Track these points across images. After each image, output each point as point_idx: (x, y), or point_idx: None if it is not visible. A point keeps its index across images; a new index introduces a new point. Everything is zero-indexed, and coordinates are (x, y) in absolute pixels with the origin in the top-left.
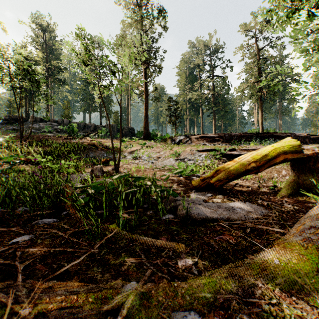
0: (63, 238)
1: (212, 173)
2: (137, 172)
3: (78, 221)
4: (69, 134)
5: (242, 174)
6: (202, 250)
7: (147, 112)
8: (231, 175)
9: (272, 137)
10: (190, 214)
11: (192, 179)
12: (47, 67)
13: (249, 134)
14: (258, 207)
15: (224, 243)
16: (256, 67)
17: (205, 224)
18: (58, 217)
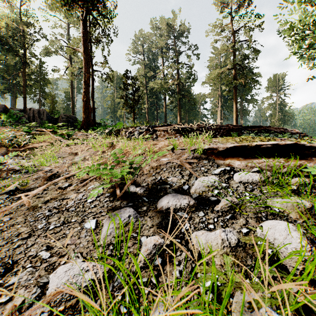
0: None
1: None
2: None
3: None
4: None
5: None
6: None
7: (88, 89)
8: None
9: (266, 132)
10: None
11: None
12: None
13: (240, 127)
14: None
15: None
16: (231, 51)
17: None
18: None
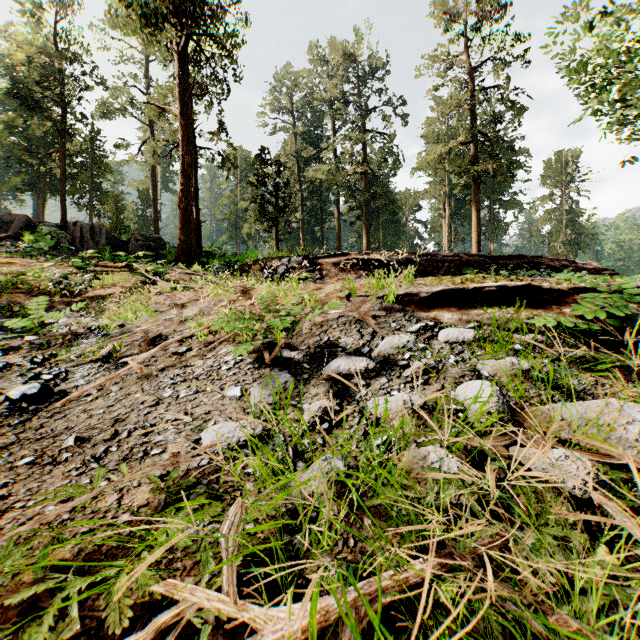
0: None
1: None
2: None
3: None
4: None
5: None
6: None
7: (188, 184)
8: None
9: (533, 268)
10: None
11: None
12: None
13: (482, 257)
14: None
15: None
16: (469, 107)
17: None
18: None
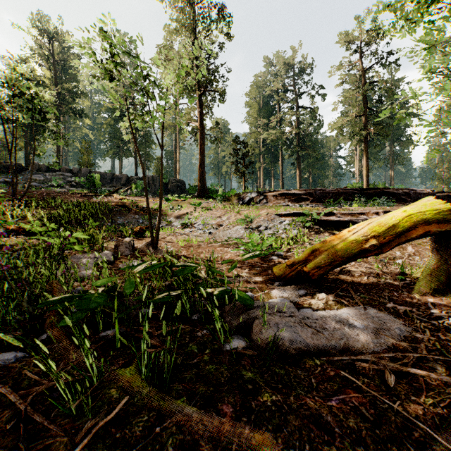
0: (16, 409)
1: (306, 255)
2: (186, 248)
3: (65, 356)
4: (89, 190)
5: (355, 256)
6: (310, 443)
7: (203, 158)
8: (337, 258)
9: (383, 194)
10: (276, 341)
11: (271, 261)
12: (57, 91)
13: (351, 190)
14: (391, 317)
15: (352, 418)
16: (359, 95)
17: (305, 360)
18: (30, 346)
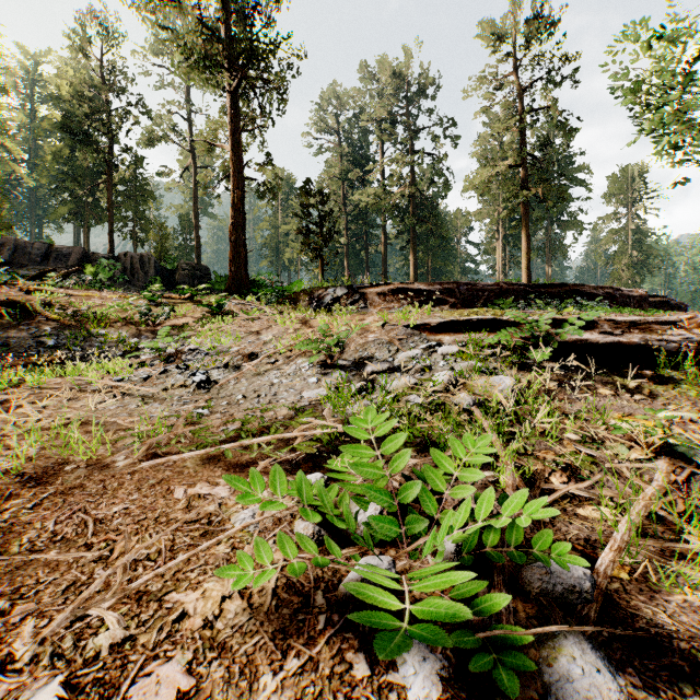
0: None
1: None
2: None
3: None
4: None
5: None
6: None
7: (238, 218)
8: None
9: (575, 296)
10: None
11: None
12: None
13: (522, 286)
14: None
15: None
16: (517, 130)
17: None
18: None
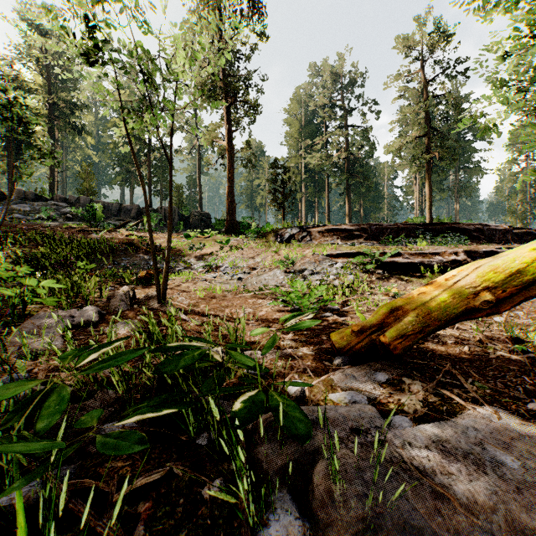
0: None
1: (381, 316)
2: (206, 300)
3: None
4: (89, 224)
5: (456, 318)
6: None
7: (232, 186)
8: (432, 321)
9: (452, 231)
10: (369, 534)
11: (323, 319)
12: (50, 101)
13: (413, 225)
14: None
15: None
16: (421, 111)
17: None
18: None
